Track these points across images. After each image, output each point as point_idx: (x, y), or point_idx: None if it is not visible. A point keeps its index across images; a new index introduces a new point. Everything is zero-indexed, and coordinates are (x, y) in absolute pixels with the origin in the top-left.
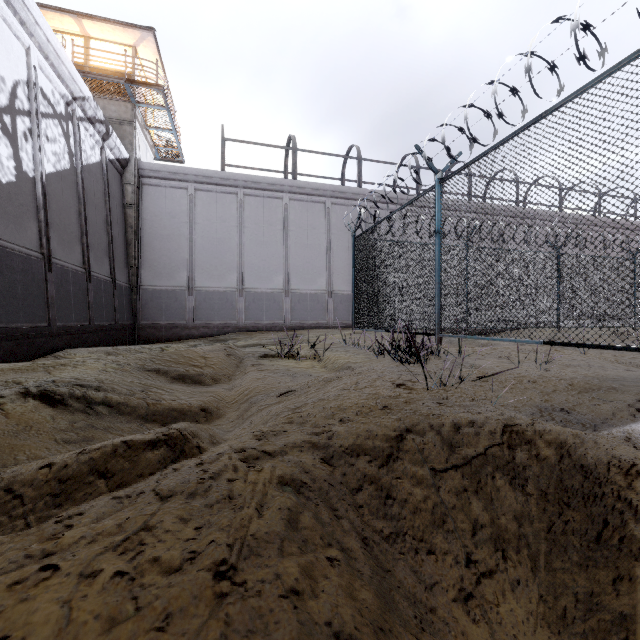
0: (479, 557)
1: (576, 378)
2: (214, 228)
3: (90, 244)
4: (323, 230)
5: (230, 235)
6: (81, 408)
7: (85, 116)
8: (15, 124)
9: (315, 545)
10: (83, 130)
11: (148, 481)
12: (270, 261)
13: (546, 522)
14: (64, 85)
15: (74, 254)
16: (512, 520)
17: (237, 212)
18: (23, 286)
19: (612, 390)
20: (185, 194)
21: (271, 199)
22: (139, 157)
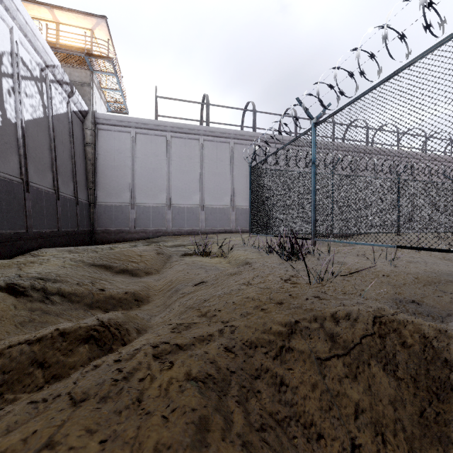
0: (362, 441)
1: (419, 273)
2: (150, 161)
3: (59, 172)
4: (228, 162)
5: (161, 166)
6: (39, 298)
7: (55, 79)
8: (1, 83)
9: (217, 450)
10: (54, 89)
11: (67, 381)
12: (190, 184)
13: (418, 407)
14: (39, 56)
15: (46, 179)
16: (388, 405)
17: (166, 149)
18: (7, 203)
19: (450, 283)
20: (129, 136)
21: (191, 140)
22: (95, 109)
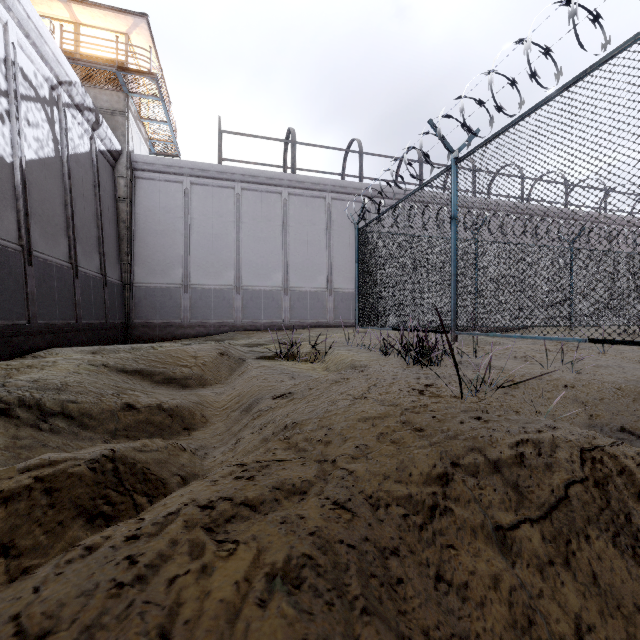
0: None
1: (618, 382)
2: (210, 223)
3: (78, 238)
4: (323, 226)
5: (227, 231)
6: (31, 420)
7: (72, 102)
8: None
9: None
10: (70, 117)
11: (23, 586)
12: (268, 258)
13: None
14: (48, 67)
15: (59, 248)
16: (633, 614)
17: (234, 207)
18: None
19: None
20: (180, 188)
21: (269, 194)
22: (132, 149)
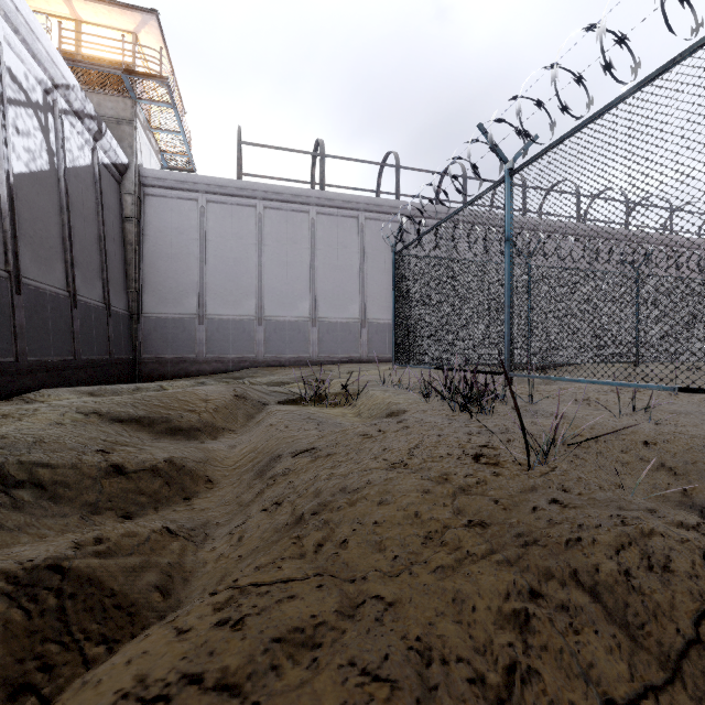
0: None
1: None
2: (229, 246)
3: (76, 262)
4: (356, 249)
5: (248, 254)
6: None
7: (70, 109)
8: None
9: None
10: (68, 126)
11: None
12: (294, 285)
13: None
14: (41, 68)
15: (54, 274)
16: None
17: (256, 228)
18: None
19: None
20: (195, 206)
21: (295, 213)
22: (141, 163)
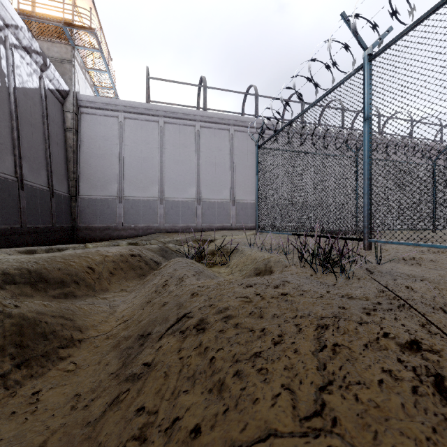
0: None
1: None
2: (140, 149)
3: (24, 157)
4: (227, 151)
5: (153, 155)
6: None
7: (20, 45)
8: None
9: None
10: (18, 57)
11: None
12: (185, 176)
13: None
14: None
15: (4, 163)
16: None
17: (158, 136)
18: None
19: None
20: (116, 121)
21: (186, 126)
22: (78, 91)
